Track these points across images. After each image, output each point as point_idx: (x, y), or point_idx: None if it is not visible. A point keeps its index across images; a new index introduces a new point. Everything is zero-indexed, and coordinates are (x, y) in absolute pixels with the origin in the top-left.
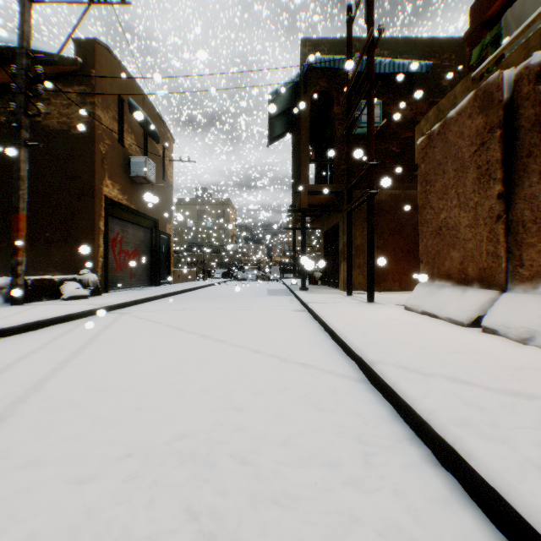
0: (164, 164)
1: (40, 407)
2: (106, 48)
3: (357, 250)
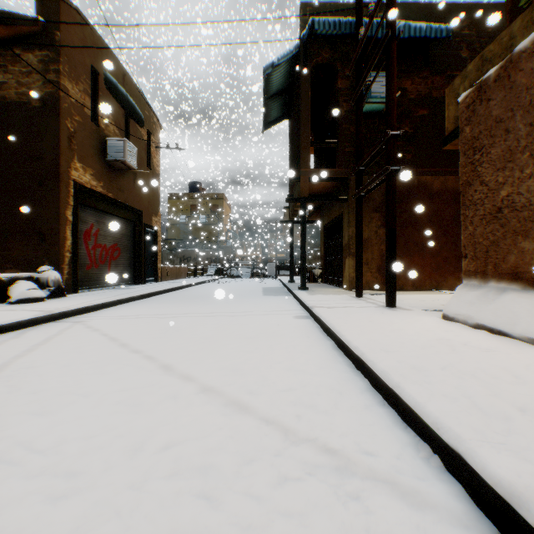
0: (149, 151)
1: None
2: (74, 9)
3: (365, 244)
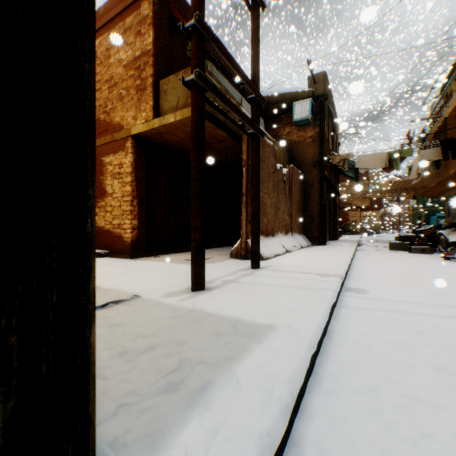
0: None
1: (454, 263)
2: None
3: None
